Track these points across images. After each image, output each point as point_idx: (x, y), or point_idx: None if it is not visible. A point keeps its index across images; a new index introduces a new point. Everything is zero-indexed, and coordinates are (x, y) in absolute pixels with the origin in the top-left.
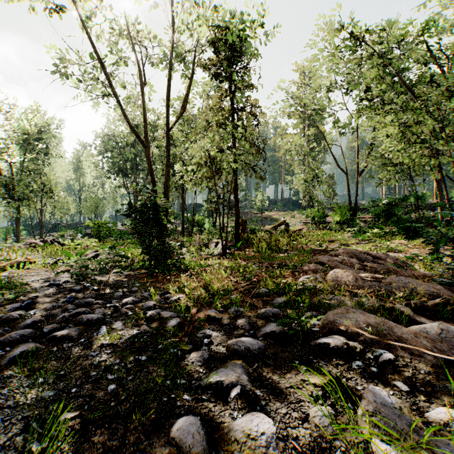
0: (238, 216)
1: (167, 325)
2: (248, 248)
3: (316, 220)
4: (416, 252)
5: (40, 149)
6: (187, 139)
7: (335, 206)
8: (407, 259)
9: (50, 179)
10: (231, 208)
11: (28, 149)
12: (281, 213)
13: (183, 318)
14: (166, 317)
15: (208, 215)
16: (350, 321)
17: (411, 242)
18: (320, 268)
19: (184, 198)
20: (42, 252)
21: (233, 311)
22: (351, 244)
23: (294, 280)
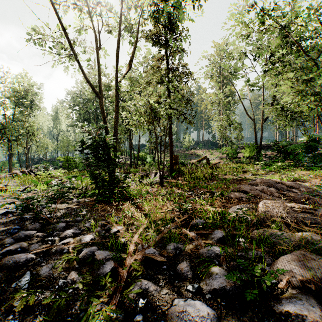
0: (172, 153)
1: (98, 272)
2: (180, 177)
3: (230, 156)
4: (318, 181)
5: (26, 104)
6: (131, 89)
7: (246, 145)
8: (317, 188)
9: (32, 126)
10: (166, 147)
11: (18, 104)
12: (203, 150)
13: (118, 262)
14: (99, 260)
15: (150, 152)
16: (313, 273)
17: (311, 173)
18: (244, 196)
19: (132, 139)
20: (20, 180)
21: (171, 248)
22: (261, 174)
23: (225, 208)
